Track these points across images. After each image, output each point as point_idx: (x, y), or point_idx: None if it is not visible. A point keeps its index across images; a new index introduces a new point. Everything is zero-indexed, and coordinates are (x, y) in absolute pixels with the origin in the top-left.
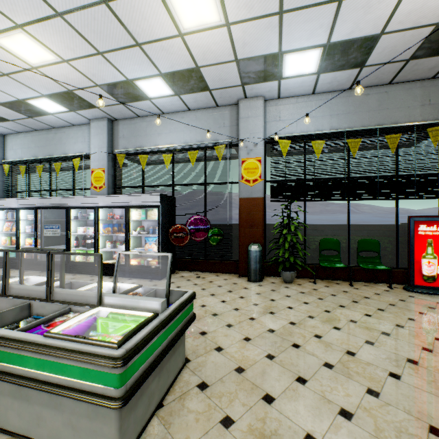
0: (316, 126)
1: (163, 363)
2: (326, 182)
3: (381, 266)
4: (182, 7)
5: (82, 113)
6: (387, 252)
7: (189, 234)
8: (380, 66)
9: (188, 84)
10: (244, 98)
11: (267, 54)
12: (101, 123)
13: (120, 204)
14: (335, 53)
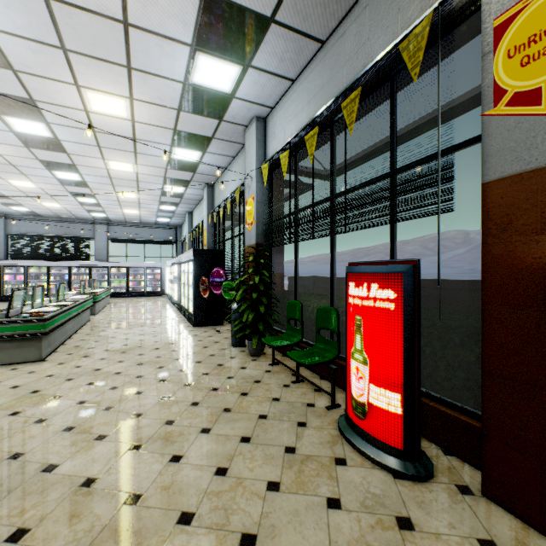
0: (298, 128)
1: (5, 347)
2: (298, 212)
3: (317, 358)
4: (107, 110)
5: (193, 187)
6: None
7: (208, 286)
8: None
9: (194, 142)
10: (246, 127)
11: (182, 91)
12: (206, 191)
13: (187, 259)
14: (215, 43)
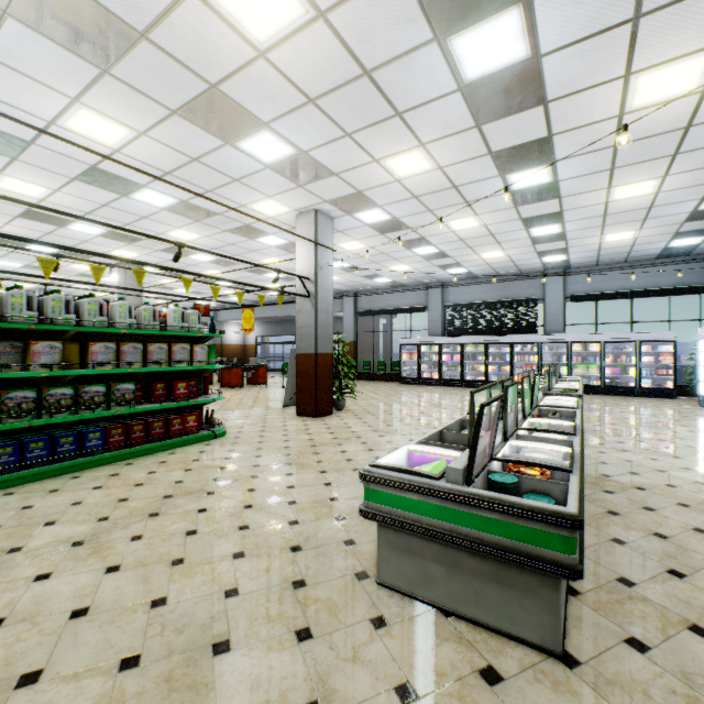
0: None
1: (461, 564)
2: None
3: None
4: None
5: None
6: None
7: None
8: None
9: None
10: None
11: None
12: None
13: None
14: None
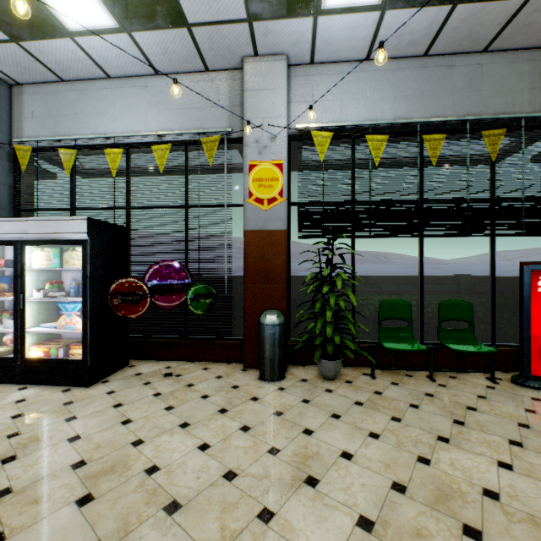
0: (372, 114)
1: None
2: (389, 205)
3: (479, 345)
4: None
5: None
6: (477, 320)
7: (149, 295)
8: (484, 4)
9: (142, 2)
10: (253, 55)
11: None
12: None
13: (4, 237)
14: None
